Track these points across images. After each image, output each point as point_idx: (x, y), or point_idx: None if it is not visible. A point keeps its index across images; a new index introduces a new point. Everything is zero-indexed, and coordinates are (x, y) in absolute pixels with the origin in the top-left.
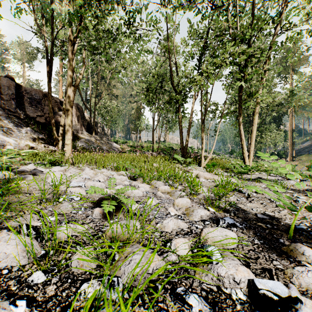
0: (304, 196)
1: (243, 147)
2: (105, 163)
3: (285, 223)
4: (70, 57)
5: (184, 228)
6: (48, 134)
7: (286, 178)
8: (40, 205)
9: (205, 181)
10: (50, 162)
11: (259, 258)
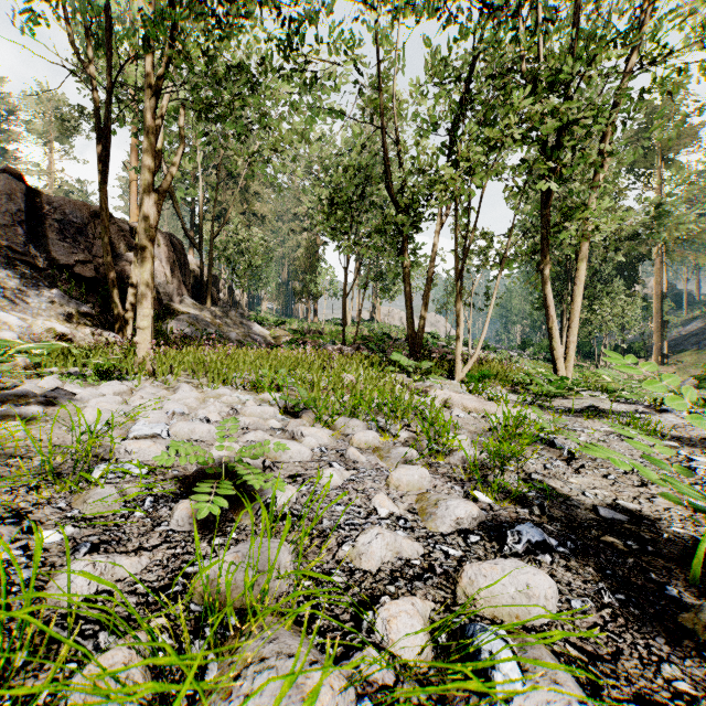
0: (705, 456)
1: (551, 336)
2: (230, 373)
3: (673, 532)
4: (148, 124)
5: (413, 557)
6: (103, 304)
7: (657, 409)
8: (36, 494)
9: (465, 417)
10: (99, 371)
11: (622, 656)
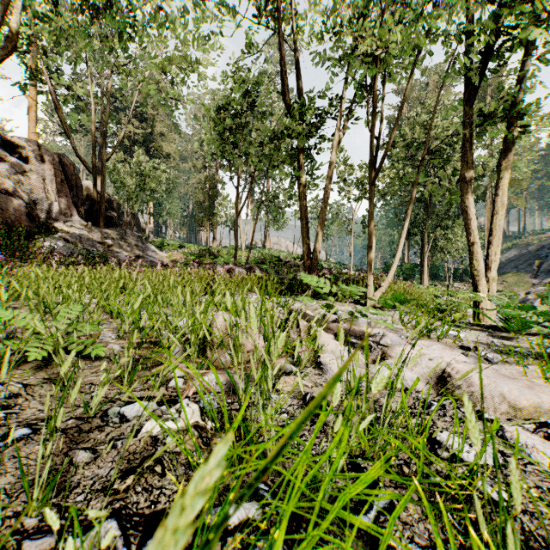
0: None
1: (472, 253)
2: None
3: None
4: None
5: None
6: None
7: None
8: None
9: None
10: None
11: None
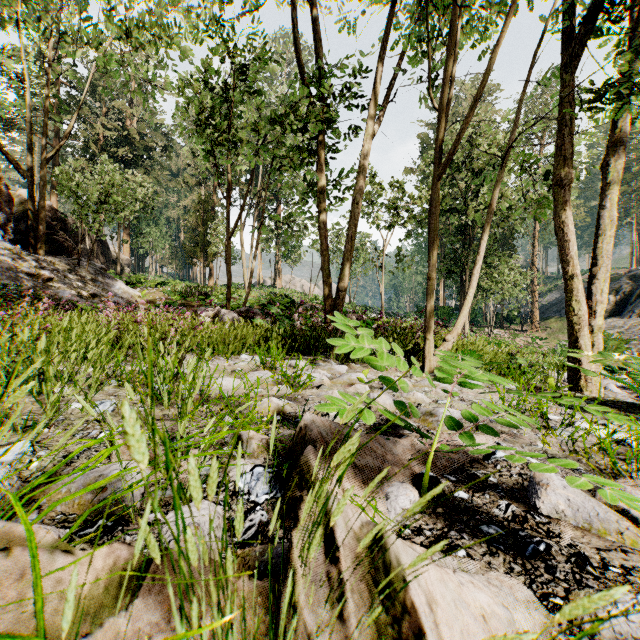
0: None
1: (571, 291)
2: None
3: None
4: None
5: None
6: None
7: None
8: None
9: None
10: None
11: None
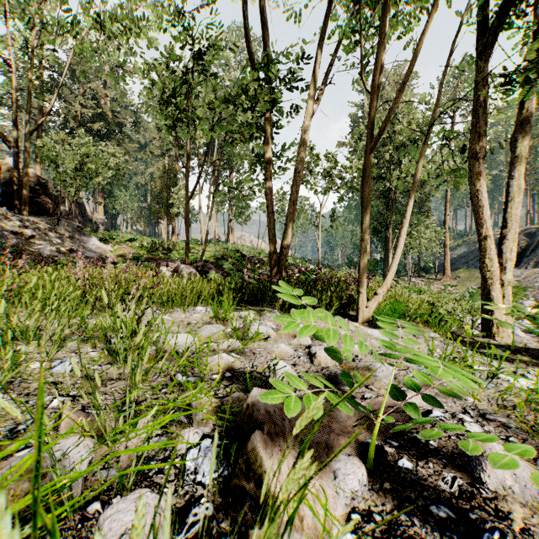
0: None
1: (485, 250)
2: None
3: None
4: None
5: None
6: None
7: None
8: None
9: None
10: None
11: None
